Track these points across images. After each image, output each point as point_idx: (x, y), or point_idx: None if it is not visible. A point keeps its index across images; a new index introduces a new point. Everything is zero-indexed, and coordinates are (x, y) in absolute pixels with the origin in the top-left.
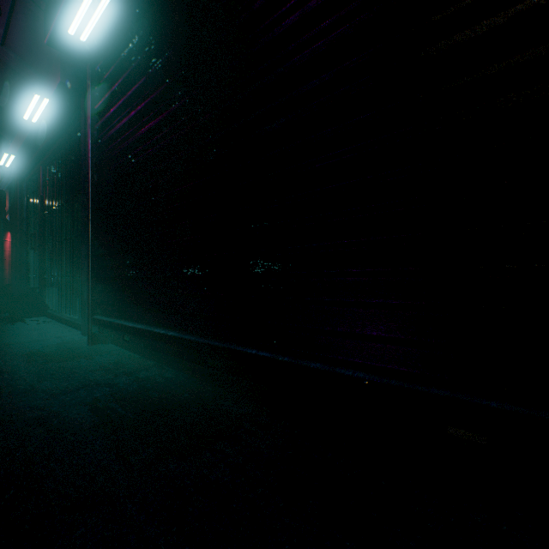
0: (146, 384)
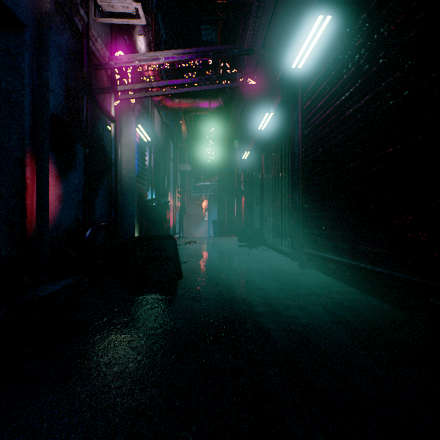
0: (356, 304)
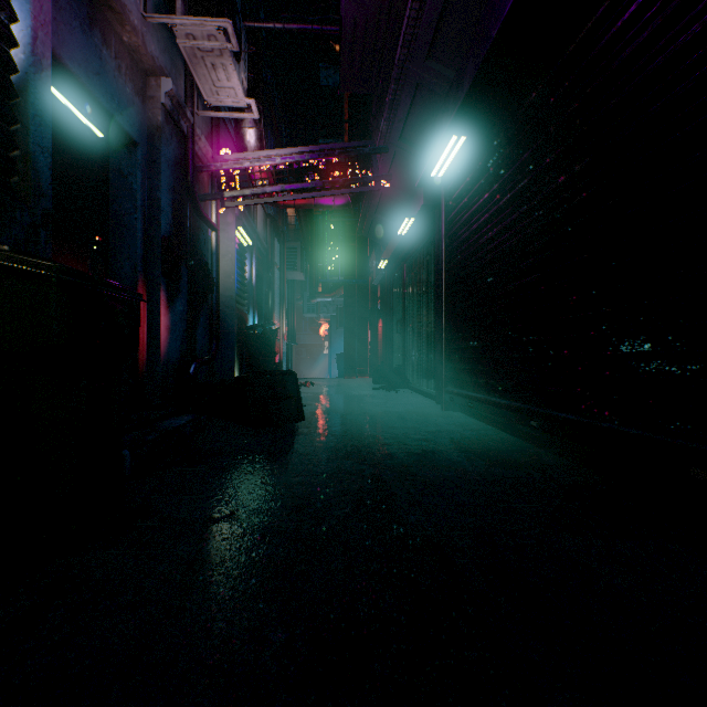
0: (484, 437)
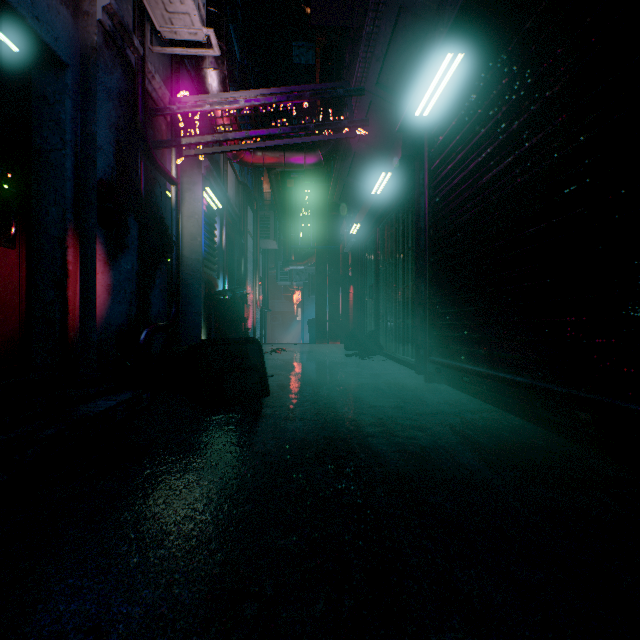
0: (492, 424)
